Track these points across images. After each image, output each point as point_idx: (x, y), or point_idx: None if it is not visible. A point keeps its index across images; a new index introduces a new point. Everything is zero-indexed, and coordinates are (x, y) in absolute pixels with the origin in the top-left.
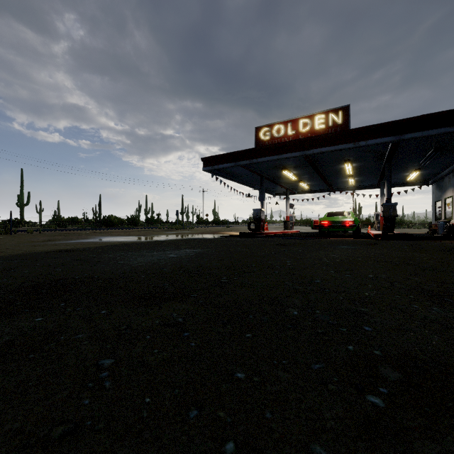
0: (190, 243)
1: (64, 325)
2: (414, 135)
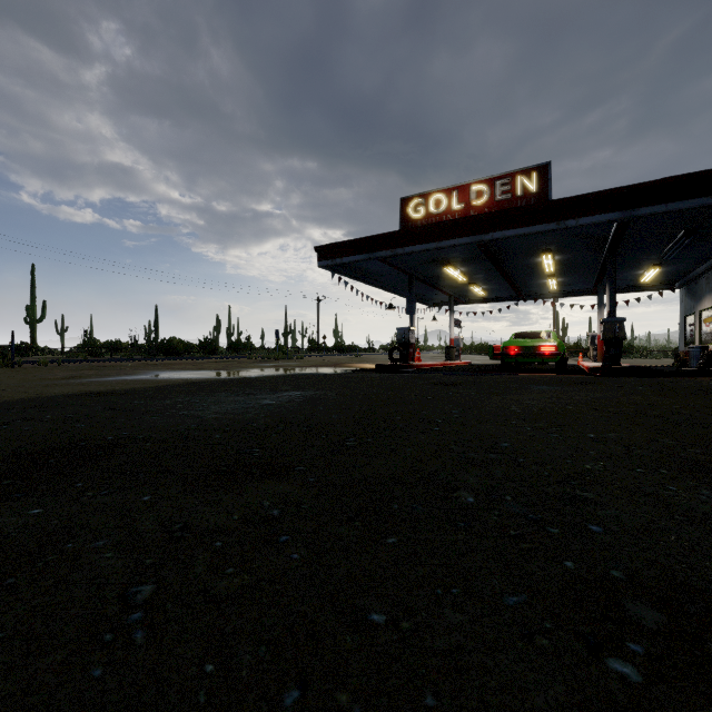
0: (297, 382)
1: (77, 522)
2: (654, 209)
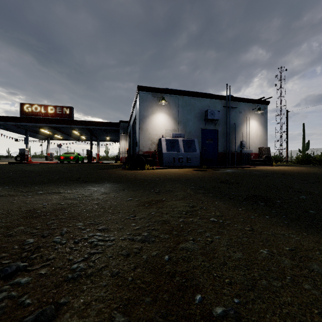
0: None
1: None
2: (90, 127)
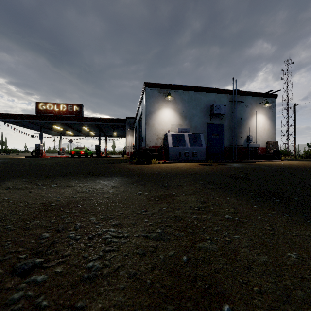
0: None
1: None
2: (99, 123)
